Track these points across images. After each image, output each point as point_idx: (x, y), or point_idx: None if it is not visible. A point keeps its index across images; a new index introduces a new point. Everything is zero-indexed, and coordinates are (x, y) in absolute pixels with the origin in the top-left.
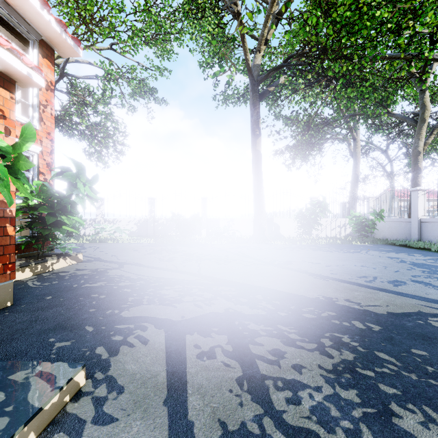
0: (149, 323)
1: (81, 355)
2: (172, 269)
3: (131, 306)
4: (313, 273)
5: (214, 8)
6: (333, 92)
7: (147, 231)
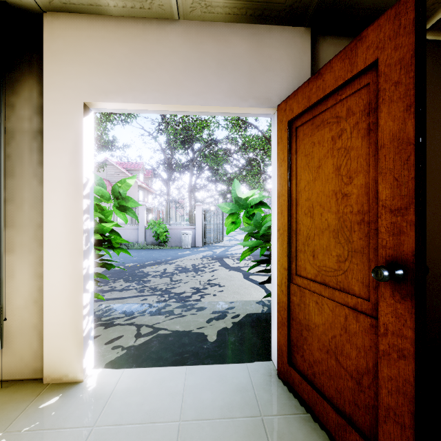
0: None
1: None
2: None
3: None
4: None
5: None
6: None
7: None
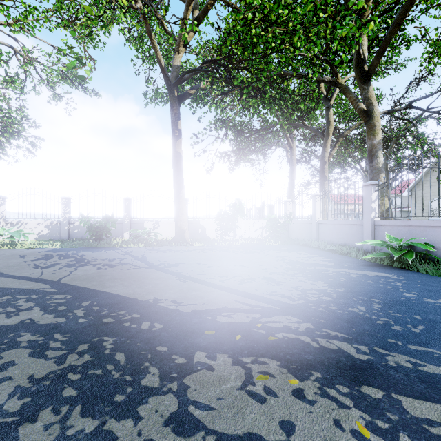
0: None
1: None
2: (32, 277)
3: None
4: (183, 274)
5: (131, 0)
6: (241, 101)
7: (61, 235)
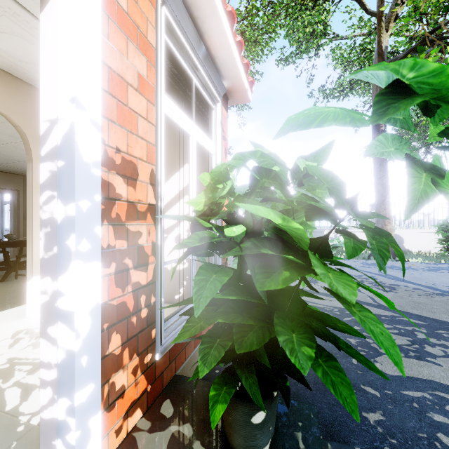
0: (445, 393)
1: (433, 447)
2: None
3: (373, 356)
4: None
5: None
6: None
7: None
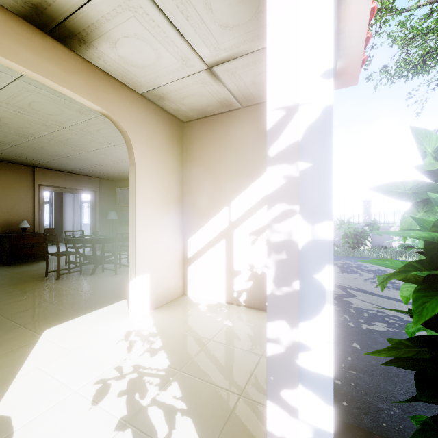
0: None
1: None
2: None
3: None
4: None
5: None
6: None
7: None
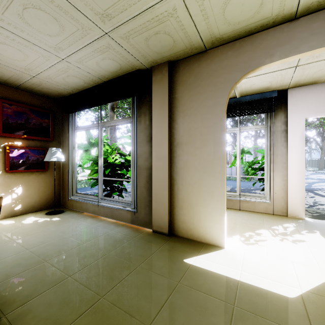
0: None
1: None
2: None
3: None
4: None
5: None
6: None
7: None
